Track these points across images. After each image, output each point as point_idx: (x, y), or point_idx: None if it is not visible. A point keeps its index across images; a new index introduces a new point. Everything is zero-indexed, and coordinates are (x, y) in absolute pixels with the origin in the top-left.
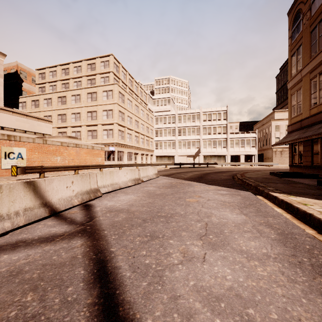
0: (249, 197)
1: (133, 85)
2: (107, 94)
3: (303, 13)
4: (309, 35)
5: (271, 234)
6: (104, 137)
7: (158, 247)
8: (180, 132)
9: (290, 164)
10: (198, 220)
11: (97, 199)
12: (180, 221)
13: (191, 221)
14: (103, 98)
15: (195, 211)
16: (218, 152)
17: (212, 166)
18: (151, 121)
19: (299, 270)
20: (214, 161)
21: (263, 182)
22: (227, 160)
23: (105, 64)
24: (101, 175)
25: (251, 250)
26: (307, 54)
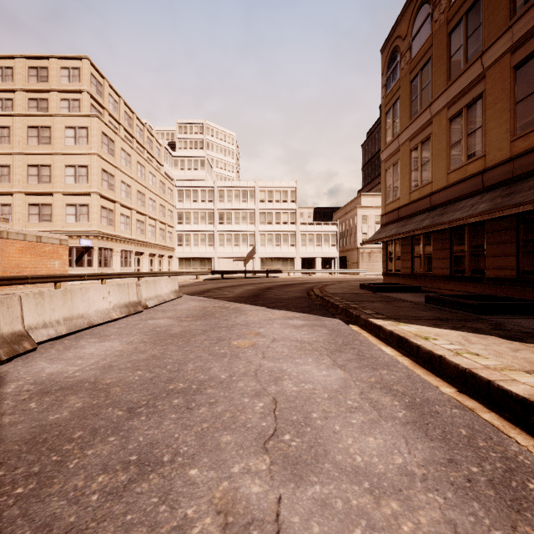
0: (341, 330)
1: (133, 126)
2: (76, 135)
3: (401, 53)
4: (408, 86)
5: (397, 410)
6: (68, 219)
7: (155, 503)
8: (222, 217)
9: (384, 271)
10: (257, 391)
11: (19, 360)
12: (218, 400)
13: (243, 396)
14: (66, 142)
15: (251, 369)
16: (283, 252)
17: (274, 276)
18: (170, 195)
19: (478, 507)
20: (277, 268)
21: (354, 301)
22: (296, 266)
23: (72, 73)
24: (37, 299)
25: (375, 464)
26: (406, 112)
